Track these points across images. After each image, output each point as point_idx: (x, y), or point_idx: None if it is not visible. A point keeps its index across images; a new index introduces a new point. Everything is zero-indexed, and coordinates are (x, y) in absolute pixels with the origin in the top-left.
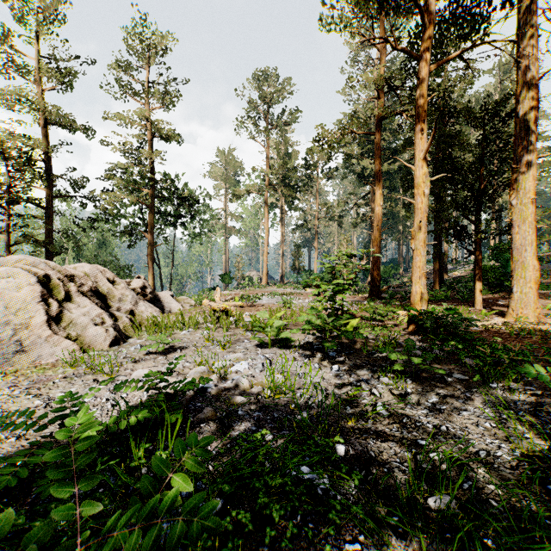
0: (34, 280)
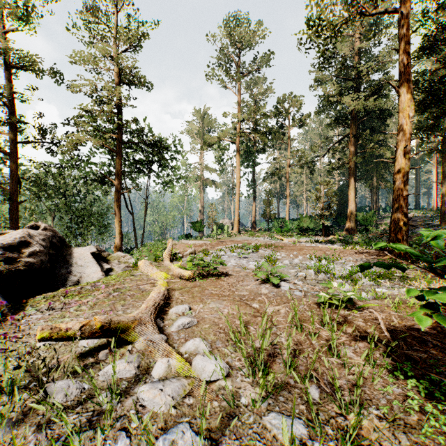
0: None
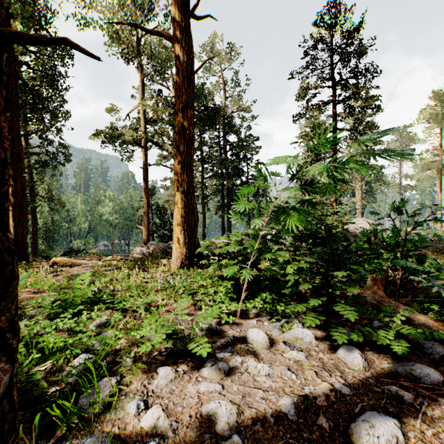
0: (367, 223)
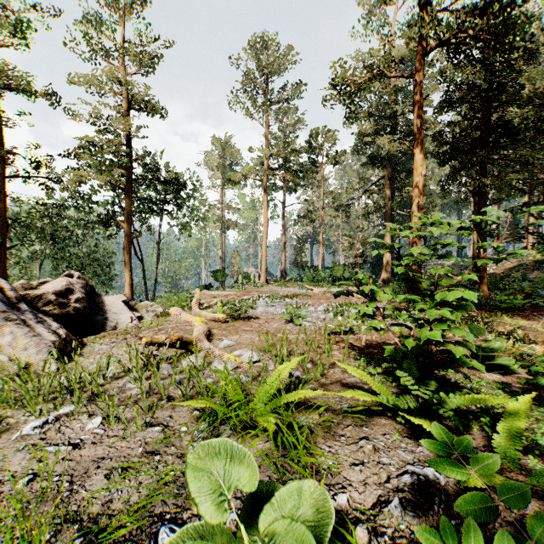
0: None
